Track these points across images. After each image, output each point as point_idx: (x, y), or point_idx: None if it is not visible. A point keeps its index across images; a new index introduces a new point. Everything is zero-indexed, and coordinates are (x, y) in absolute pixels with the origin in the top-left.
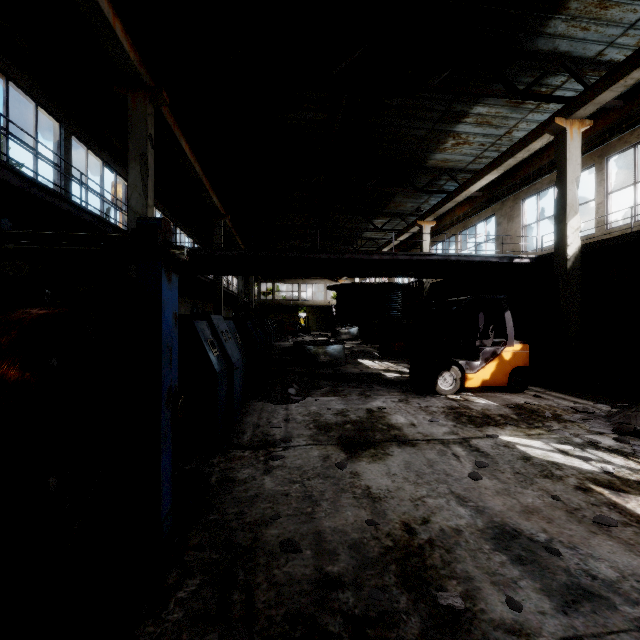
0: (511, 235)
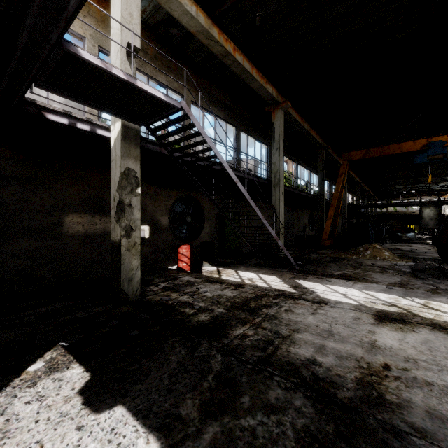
0: None
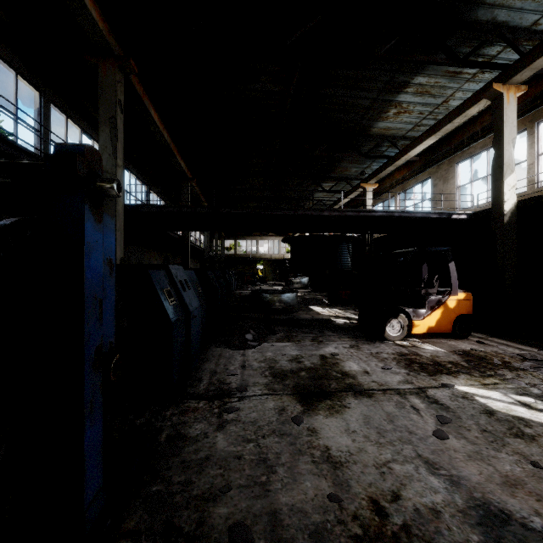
0: (450, 193)
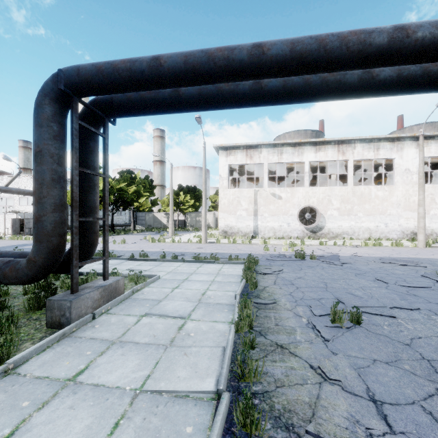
0: None
